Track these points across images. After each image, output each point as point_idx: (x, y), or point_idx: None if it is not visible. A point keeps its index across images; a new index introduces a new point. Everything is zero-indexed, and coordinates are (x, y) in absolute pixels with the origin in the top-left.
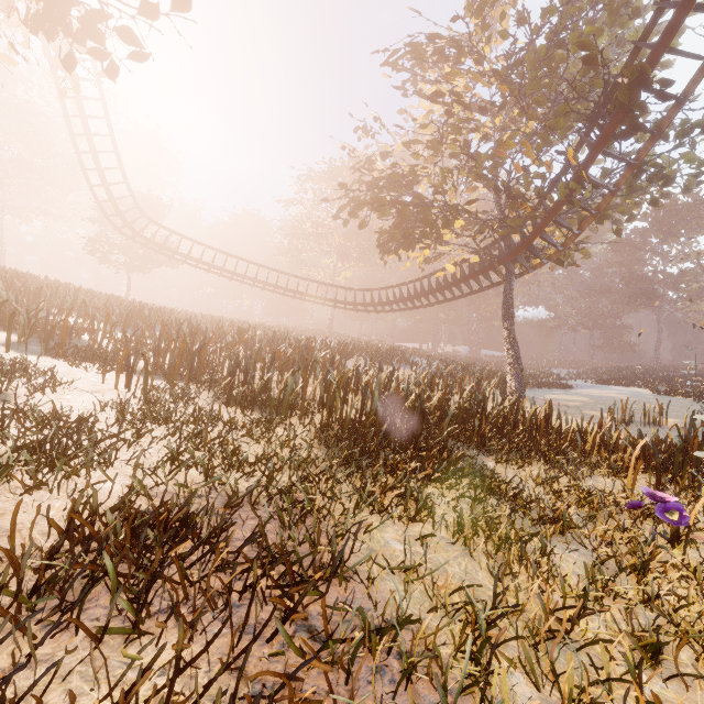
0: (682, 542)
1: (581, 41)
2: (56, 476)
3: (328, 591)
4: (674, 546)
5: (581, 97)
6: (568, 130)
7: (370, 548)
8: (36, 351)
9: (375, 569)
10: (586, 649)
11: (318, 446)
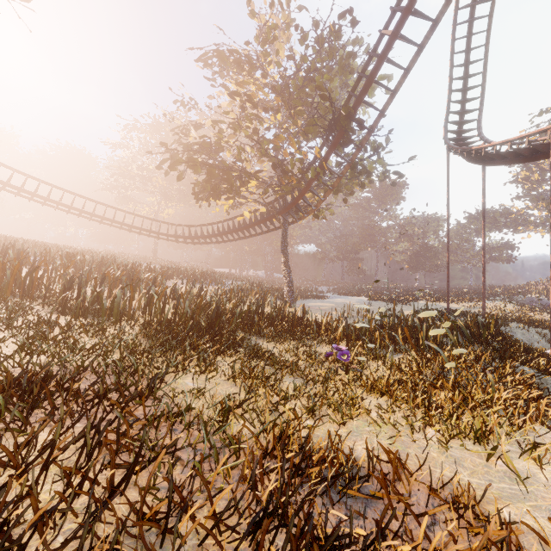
0: (350, 371)
1: (319, 85)
2: None
3: (146, 400)
4: (347, 373)
5: (322, 117)
6: (318, 133)
7: (175, 387)
8: None
9: (177, 395)
10: (285, 415)
11: (142, 338)
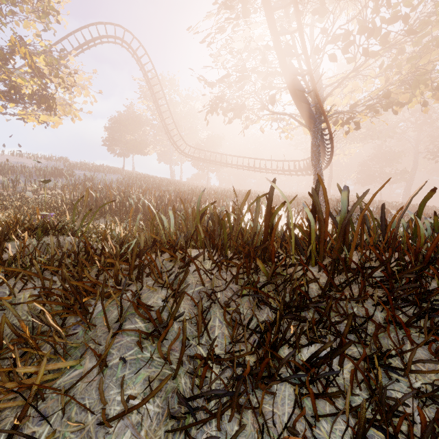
0: None
1: None
2: None
3: None
4: None
5: None
6: None
7: None
8: None
9: None
10: None
11: None
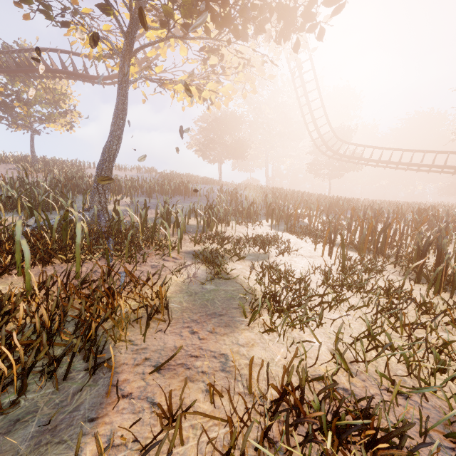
0: None
1: None
2: (282, 326)
3: None
4: None
5: None
6: None
7: None
8: (282, 229)
9: None
10: None
11: None
